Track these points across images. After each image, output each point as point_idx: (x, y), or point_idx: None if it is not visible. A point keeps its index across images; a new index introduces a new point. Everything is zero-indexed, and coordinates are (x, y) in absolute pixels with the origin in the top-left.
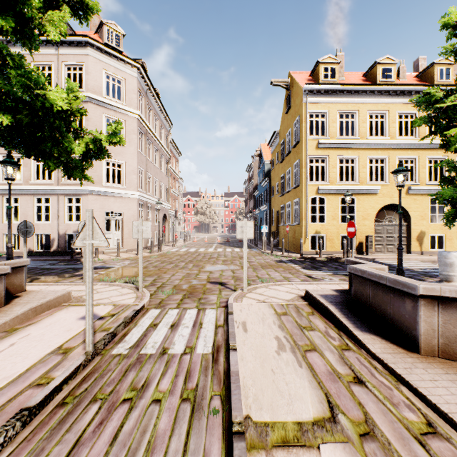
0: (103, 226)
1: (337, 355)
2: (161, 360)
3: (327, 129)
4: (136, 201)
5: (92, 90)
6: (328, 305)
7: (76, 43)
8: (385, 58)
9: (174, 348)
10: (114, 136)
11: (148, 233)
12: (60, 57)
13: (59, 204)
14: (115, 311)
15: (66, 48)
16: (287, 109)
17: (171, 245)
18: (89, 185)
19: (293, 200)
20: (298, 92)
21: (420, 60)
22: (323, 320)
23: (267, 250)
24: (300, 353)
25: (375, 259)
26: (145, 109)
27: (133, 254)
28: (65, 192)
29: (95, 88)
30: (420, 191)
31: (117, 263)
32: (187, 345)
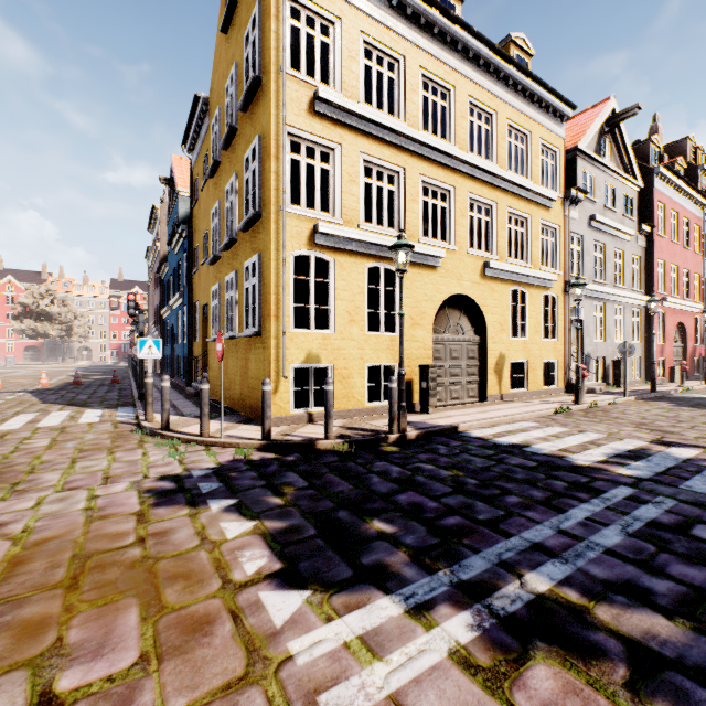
0: None
1: None
2: None
3: (337, 71)
4: None
5: None
6: None
7: None
8: None
9: None
10: None
11: None
12: None
13: None
14: None
15: None
16: (226, 10)
17: None
18: None
19: (244, 263)
20: None
21: None
22: None
23: (159, 417)
24: None
25: (460, 427)
26: None
27: None
28: None
29: None
30: (500, 272)
31: None
32: None
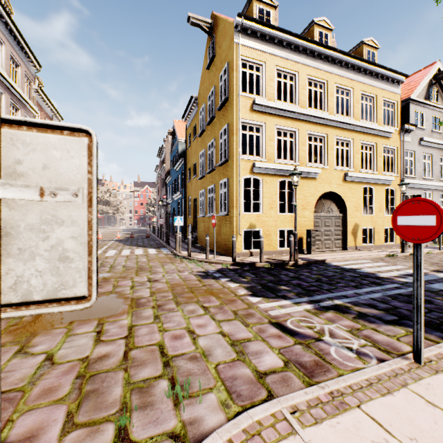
0: None
1: None
2: None
3: (263, 88)
4: None
5: None
6: None
7: None
8: (322, 19)
9: None
10: None
11: None
12: None
13: None
14: None
15: None
16: (209, 60)
17: None
18: None
19: (219, 181)
20: (227, 31)
21: None
22: None
23: (183, 252)
24: None
25: (326, 261)
26: None
27: None
28: None
29: None
30: (355, 178)
31: None
32: None
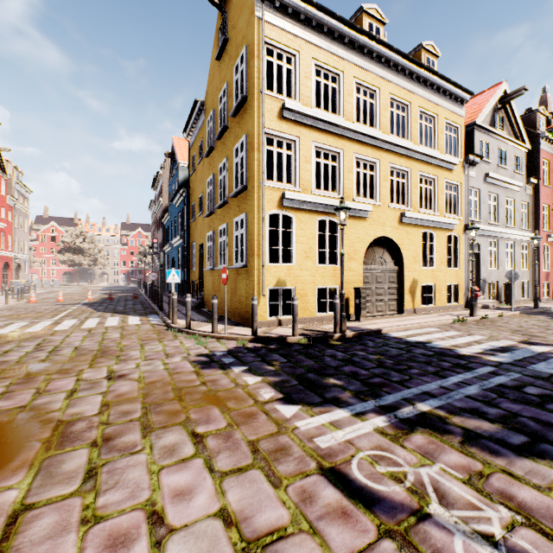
0: None
1: None
2: None
3: (297, 87)
4: None
5: None
6: None
7: None
8: (373, 7)
9: None
10: None
11: None
12: None
13: None
14: None
15: None
16: (220, 46)
17: None
18: None
19: (234, 219)
20: (245, 0)
21: None
22: None
23: (180, 321)
24: None
25: (382, 330)
26: None
27: None
28: None
29: None
30: (413, 220)
31: None
32: None
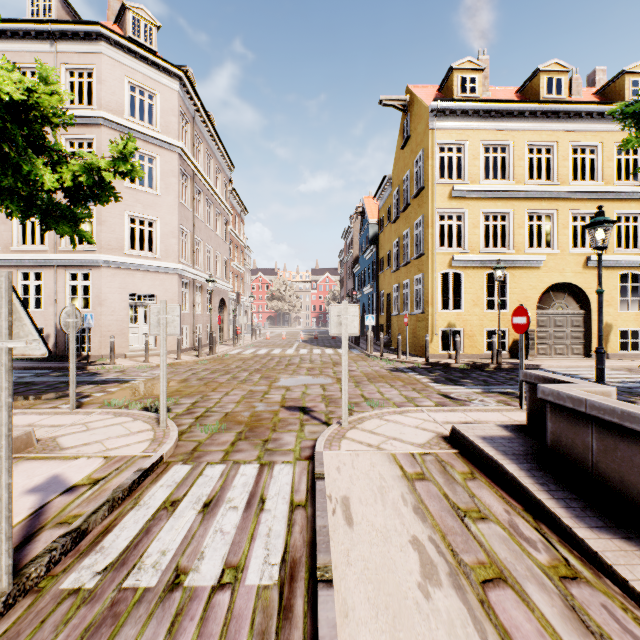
0: (126, 315)
1: (557, 597)
2: (164, 611)
3: (465, 169)
4: (177, 278)
5: (108, 107)
6: (503, 462)
7: (82, 35)
8: (551, 63)
9: (200, 568)
10: (122, 162)
11: (177, 327)
12: (58, 56)
13: (57, 282)
14: (102, 472)
15: (68, 42)
16: (404, 141)
17: (231, 345)
18: (103, 253)
19: (414, 276)
20: (422, 114)
21: (598, 73)
22: (497, 492)
23: (374, 353)
24: (473, 590)
25: (541, 366)
26: (191, 141)
27: (170, 358)
28: (65, 263)
29: (112, 104)
30: (604, 262)
31: (142, 373)
32: (228, 559)
